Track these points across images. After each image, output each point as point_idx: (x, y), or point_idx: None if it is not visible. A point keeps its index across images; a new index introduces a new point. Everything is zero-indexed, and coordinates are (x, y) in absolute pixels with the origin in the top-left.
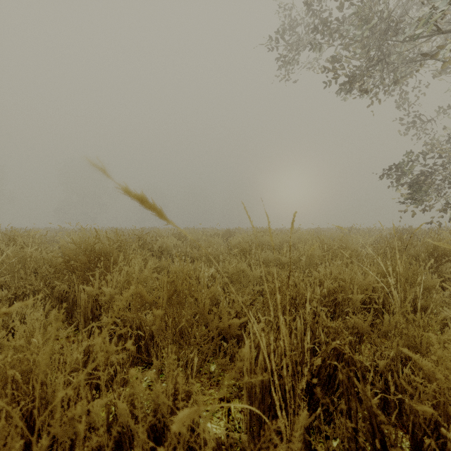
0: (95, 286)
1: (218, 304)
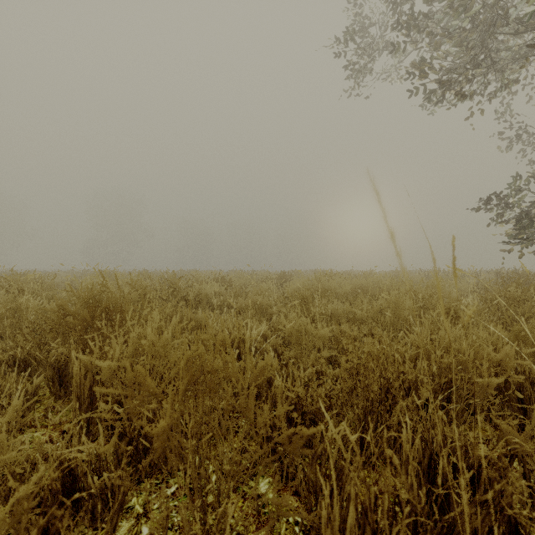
0: (94, 354)
1: (270, 378)
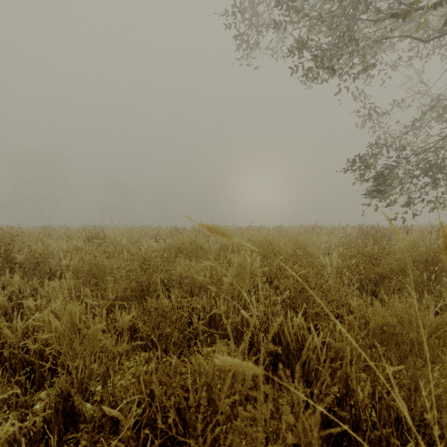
0: None
1: None
